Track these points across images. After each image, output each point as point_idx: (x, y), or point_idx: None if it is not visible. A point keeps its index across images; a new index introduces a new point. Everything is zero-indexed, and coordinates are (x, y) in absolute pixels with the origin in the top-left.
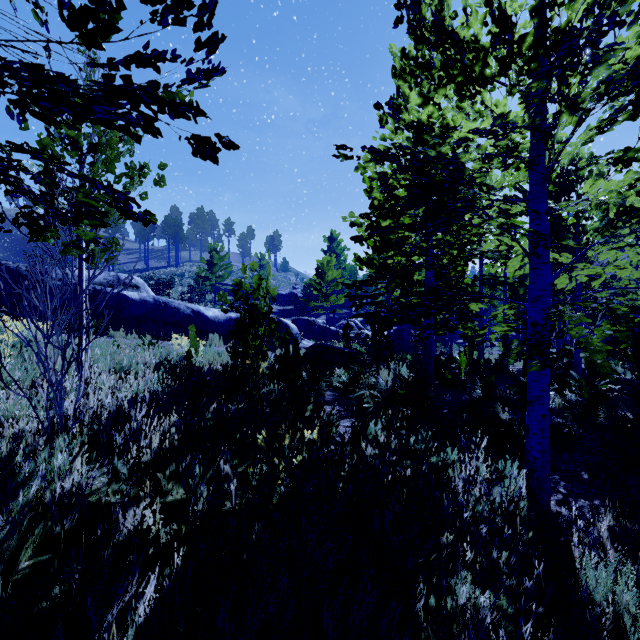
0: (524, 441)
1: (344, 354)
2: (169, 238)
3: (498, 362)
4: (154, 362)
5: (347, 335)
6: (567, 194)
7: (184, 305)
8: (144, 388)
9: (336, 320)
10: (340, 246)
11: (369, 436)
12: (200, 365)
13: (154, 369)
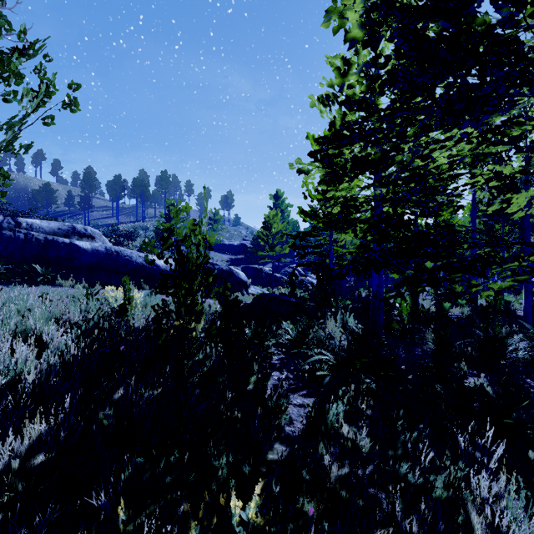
0: (530, 432)
1: (290, 304)
2: (137, 197)
3: (438, 309)
4: (78, 319)
5: (293, 284)
6: (517, 142)
7: (136, 254)
8: (36, 363)
9: (281, 267)
10: (284, 203)
11: (329, 427)
12: (137, 319)
13: (71, 330)
